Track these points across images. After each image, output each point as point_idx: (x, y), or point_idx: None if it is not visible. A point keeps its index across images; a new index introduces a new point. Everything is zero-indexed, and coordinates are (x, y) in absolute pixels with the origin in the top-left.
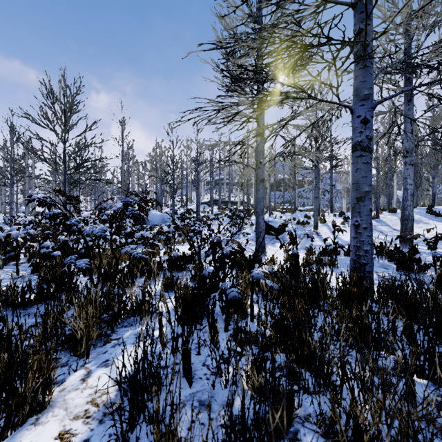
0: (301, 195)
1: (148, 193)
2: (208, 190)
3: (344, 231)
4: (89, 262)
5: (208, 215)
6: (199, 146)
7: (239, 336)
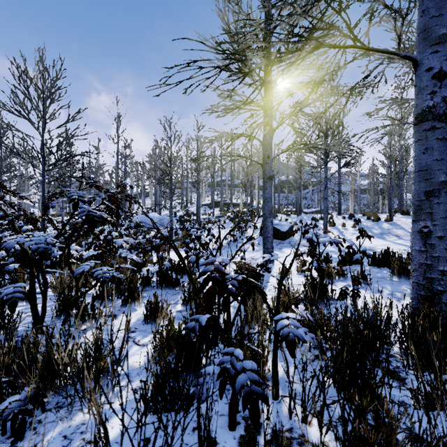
0: (305, 196)
1: (124, 187)
2: (209, 192)
3: (371, 236)
4: (31, 286)
5: (209, 218)
6: (200, 144)
7: (256, 446)
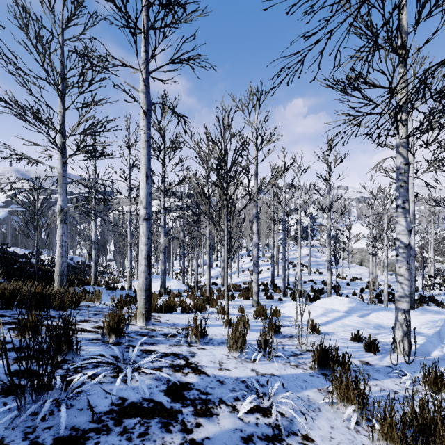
0: None
1: None
2: None
3: None
4: None
5: None
6: None
7: None
